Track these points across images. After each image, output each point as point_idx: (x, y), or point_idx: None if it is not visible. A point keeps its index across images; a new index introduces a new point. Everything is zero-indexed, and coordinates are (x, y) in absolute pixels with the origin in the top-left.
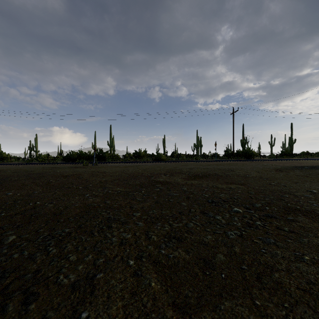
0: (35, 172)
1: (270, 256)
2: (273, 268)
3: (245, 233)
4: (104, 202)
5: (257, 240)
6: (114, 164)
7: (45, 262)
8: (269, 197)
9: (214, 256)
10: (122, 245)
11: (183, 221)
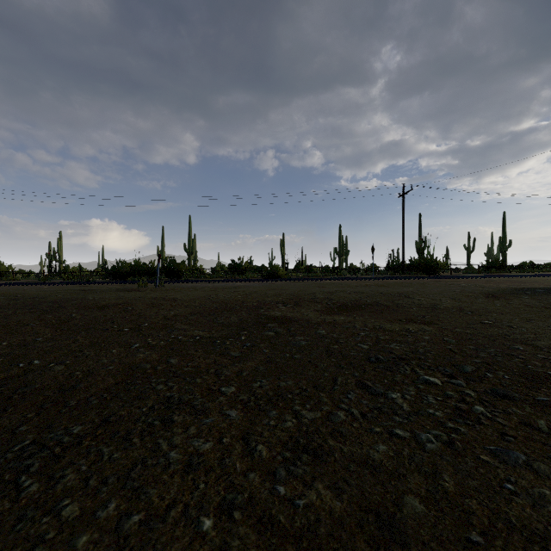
0: (48, 299)
1: (529, 504)
2: (548, 544)
3: (458, 436)
4: (167, 360)
5: (489, 457)
6: (194, 285)
7: (4, 522)
8: (487, 350)
9: (399, 501)
10: (189, 473)
11: (323, 406)
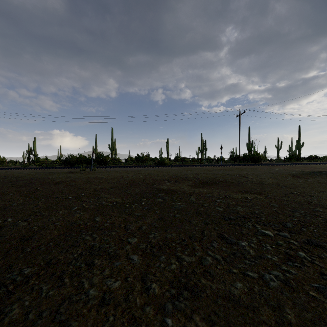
0: (24, 178)
1: None
2: None
3: (291, 276)
4: (94, 218)
5: (315, 293)
6: (114, 169)
7: None
8: (299, 212)
9: None
10: (103, 307)
11: (196, 253)
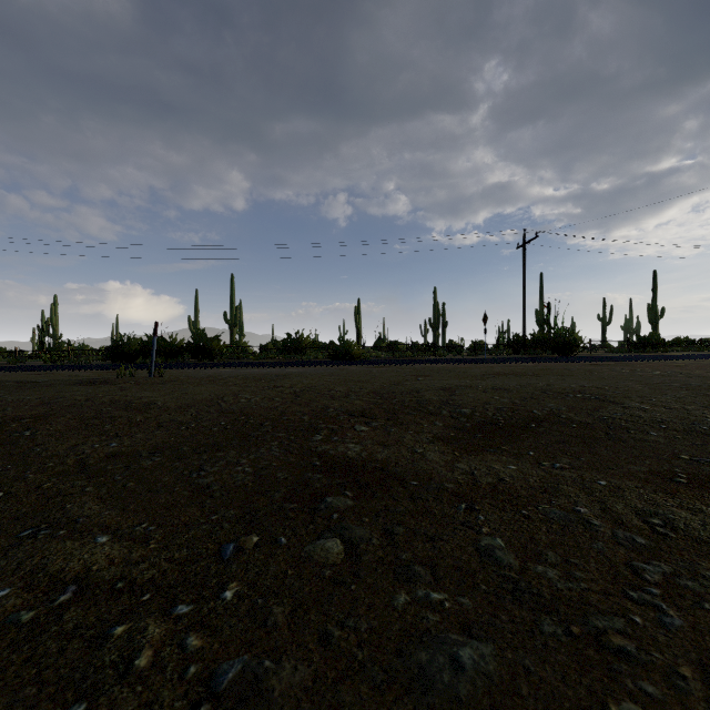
0: None
1: None
2: None
3: None
4: None
5: None
6: (218, 372)
7: None
8: None
9: None
10: None
11: None
